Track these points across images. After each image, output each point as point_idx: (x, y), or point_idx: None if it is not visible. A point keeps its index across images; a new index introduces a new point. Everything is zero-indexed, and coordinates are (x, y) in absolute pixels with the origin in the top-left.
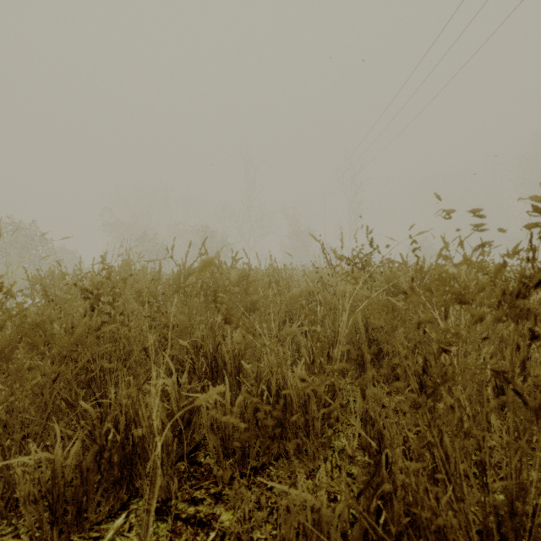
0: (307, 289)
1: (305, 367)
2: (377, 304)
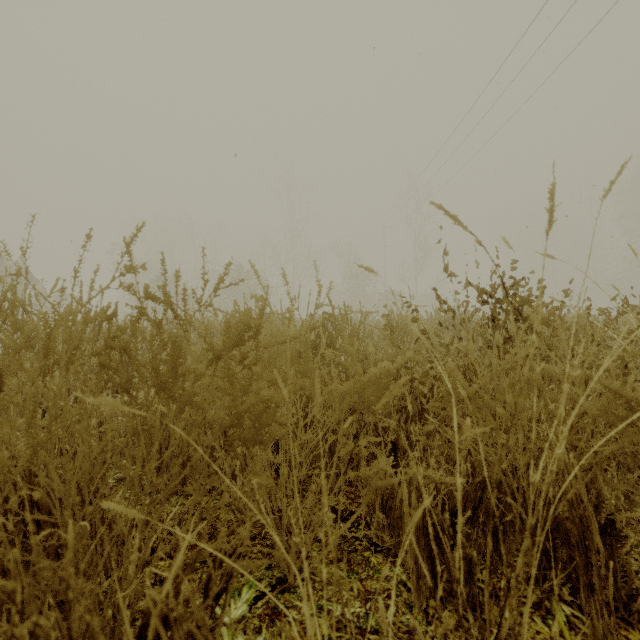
0: (389, 353)
1: (410, 569)
2: (601, 404)
